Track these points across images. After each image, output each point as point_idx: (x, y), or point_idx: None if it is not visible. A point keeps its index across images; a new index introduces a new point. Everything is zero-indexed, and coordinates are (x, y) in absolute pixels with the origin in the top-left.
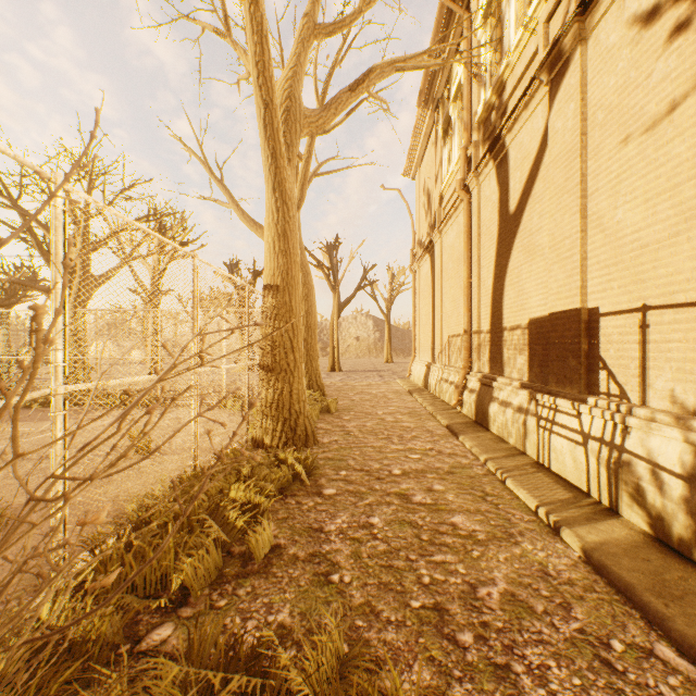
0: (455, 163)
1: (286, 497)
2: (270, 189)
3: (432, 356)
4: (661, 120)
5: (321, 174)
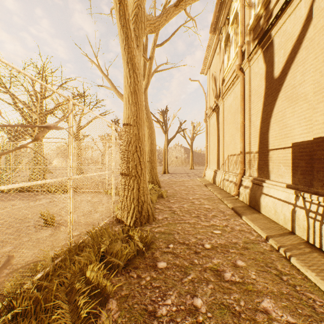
0: (232, 58)
1: (130, 270)
2: (125, 63)
3: (217, 166)
4: None
5: (158, 71)
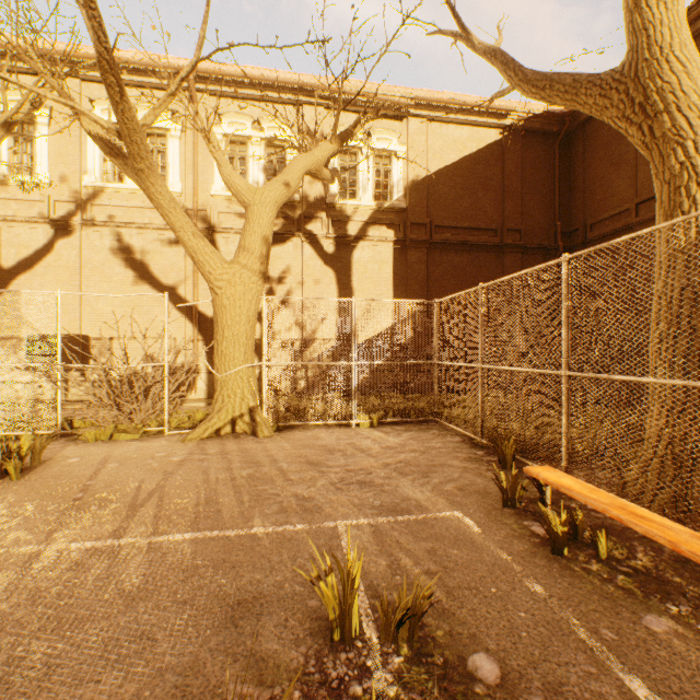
0: None
1: None
2: None
3: None
4: (119, 285)
5: None
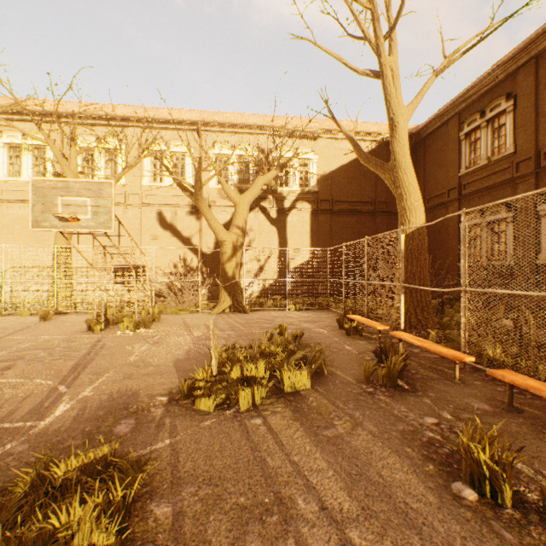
0: None
1: None
2: None
3: None
4: (160, 238)
5: None
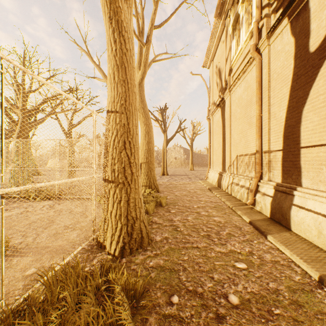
0: (244, 41)
1: None
2: (107, 19)
3: (222, 167)
4: None
5: (156, 60)
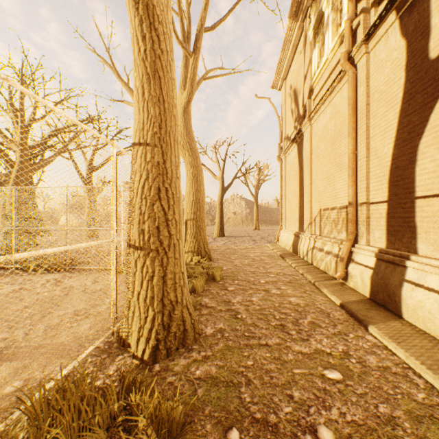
0: (331, 49)
1: None
2: (130, 2)
3: (299, 226)
4: None
5: (208, 78)
